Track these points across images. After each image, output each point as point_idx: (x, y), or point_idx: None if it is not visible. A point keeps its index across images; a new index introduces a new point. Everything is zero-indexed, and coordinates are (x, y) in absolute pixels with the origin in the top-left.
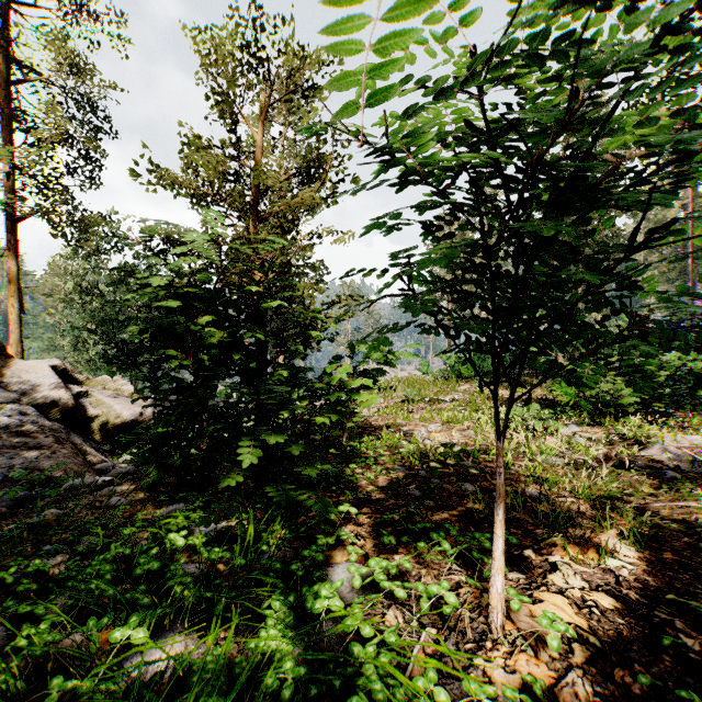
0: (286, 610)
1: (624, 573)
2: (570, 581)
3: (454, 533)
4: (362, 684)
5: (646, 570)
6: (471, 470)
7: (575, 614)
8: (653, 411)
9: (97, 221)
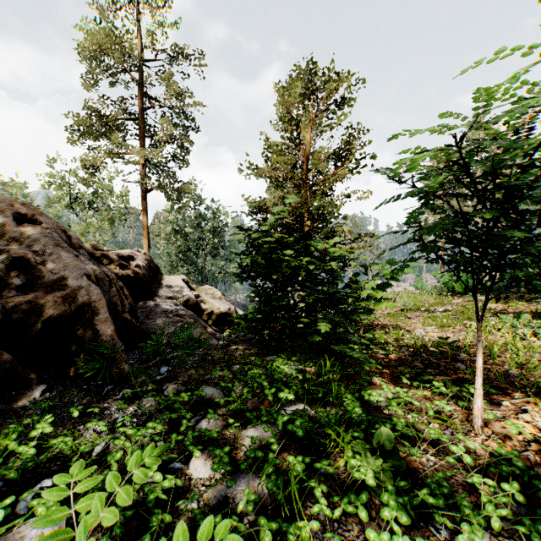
0: (355, 399)
1: None
2: (535, 419)
3: (449, 384)
4: (400, 429)
5: None
6: (462, 354)
7: (534, 432)
8: None
9: (188, 188)
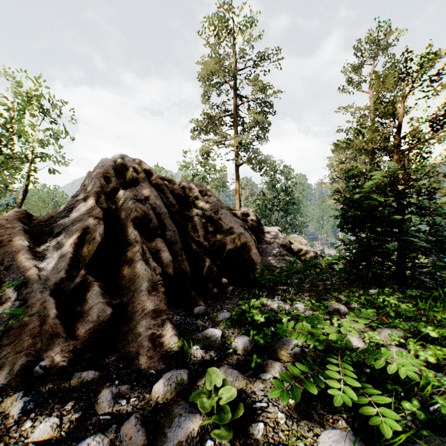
0: None
1: None
2: None
3: None
4: None
5: None
6: None
7: None
8: None
9: (268, 159)
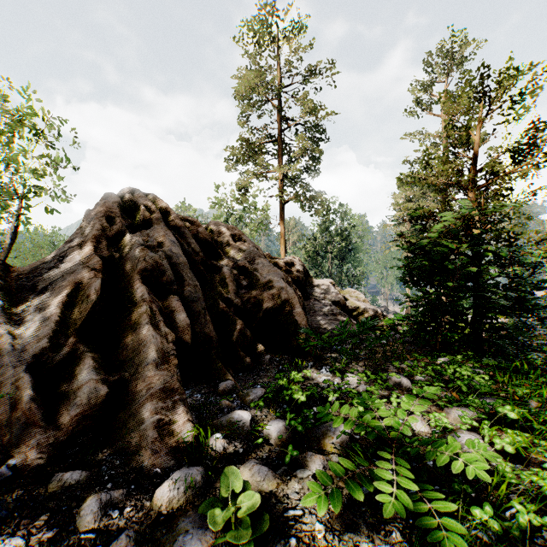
0: None
1: None
2: None
3: None
4: None
5: None
6: None
7: None
8: None
9: (319, 195)
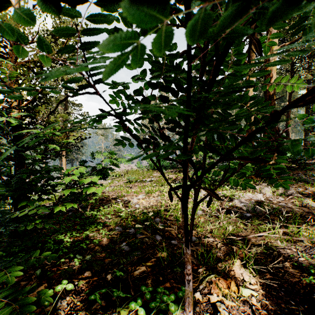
0: None
1: (254, 300)
2: None
3: (148, 296)
4: None
5: (263, 294)
6: (159, 226)
7: None
8: None
9: None
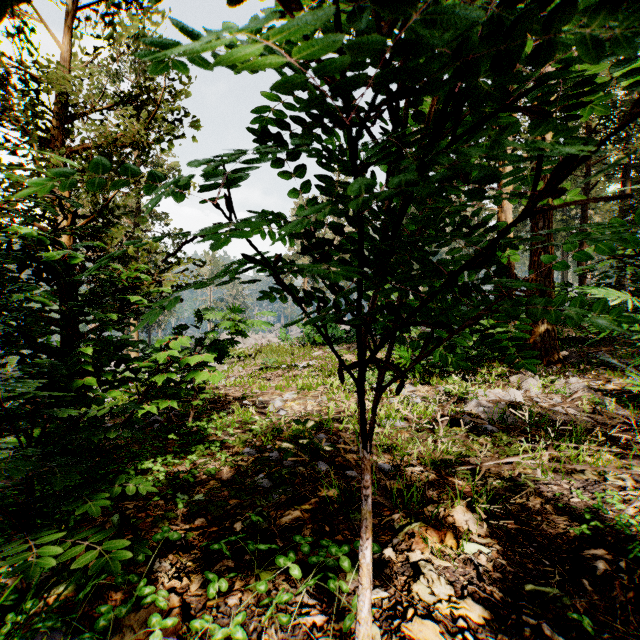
0: None
1: (482, 560)
2: (436, 590)
3: (306, 550)
4: None
5: (500, 551)
6: (325, 447)
7: None
8: (465, 370)
9: None
